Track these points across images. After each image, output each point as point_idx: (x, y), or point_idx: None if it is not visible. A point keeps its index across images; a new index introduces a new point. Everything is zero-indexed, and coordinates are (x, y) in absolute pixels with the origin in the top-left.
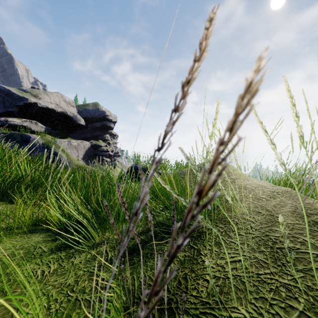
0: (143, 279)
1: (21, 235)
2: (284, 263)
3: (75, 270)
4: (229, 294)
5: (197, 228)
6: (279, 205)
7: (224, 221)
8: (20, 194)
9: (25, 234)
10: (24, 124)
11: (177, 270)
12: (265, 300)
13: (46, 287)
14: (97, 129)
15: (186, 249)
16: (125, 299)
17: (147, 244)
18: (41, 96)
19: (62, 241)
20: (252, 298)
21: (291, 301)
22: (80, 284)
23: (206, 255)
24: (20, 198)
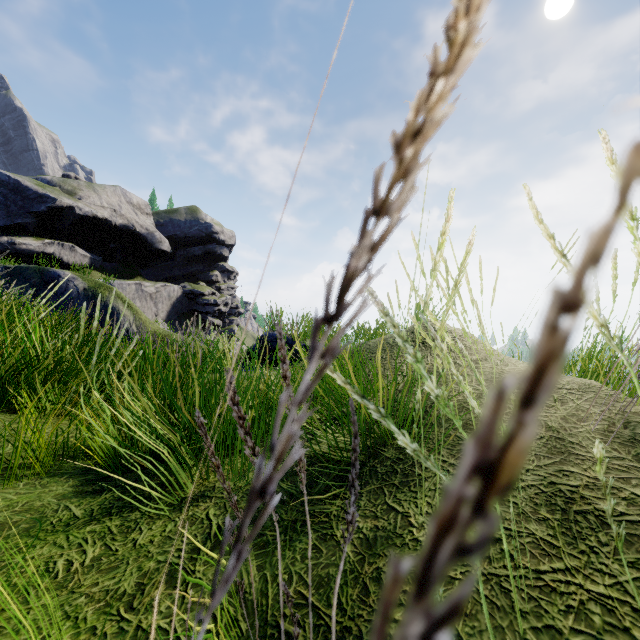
0: (286, 588)
1: (29, 480)
2: (595, 547)
3: (139, 559)
4: (476, 618)
5: (401, 467)
6: (575, 418)
7: (458, 451)
8: (31, 393)
9: (37, 479)
10: (47, 250)
11: (359, 560)
12: (556, 634)
13: (73, 600)
14: (195, 260)
15: (378, 512)
16: (247, 629)
17: (295, 501)
18: (83, 194)
19: (115, 493)
20: (527, 629)
21: (617, 636)
22: (148, 592)
23: (423, 526)
24: (32, 400)
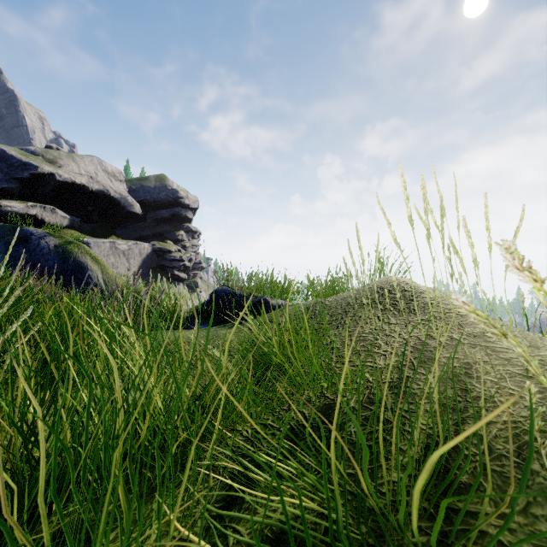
0: None
1: None
2: None
3: None
4: None
5: None
6: None
7: None
8: None
9: None
10: (30, 212)
11: None
12: None
13: None
14: (163, 221)
15: None
16: None
17: None
18: (63, 162)
19: None
20: None
21: None
22: None
23: None
24: None
